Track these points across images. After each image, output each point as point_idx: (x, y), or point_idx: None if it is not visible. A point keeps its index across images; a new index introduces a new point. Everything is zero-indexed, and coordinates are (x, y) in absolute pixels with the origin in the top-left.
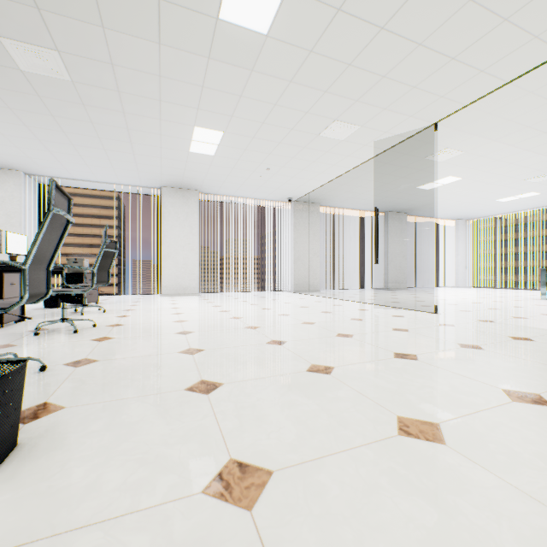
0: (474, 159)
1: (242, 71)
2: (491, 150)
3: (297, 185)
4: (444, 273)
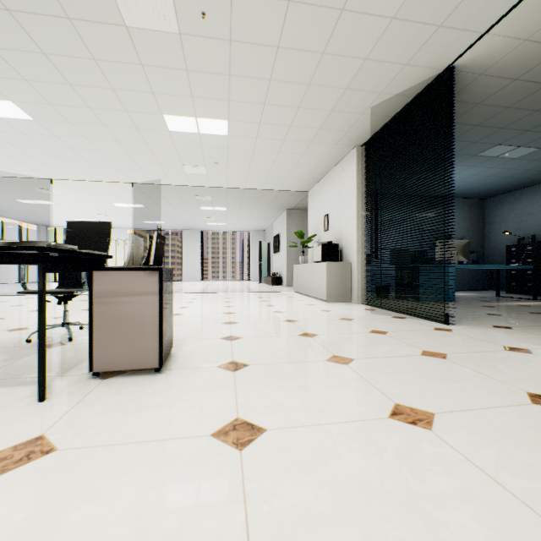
0: (68, 198)
1: None
2: (79, 198)
3: None
4: (27, 270)
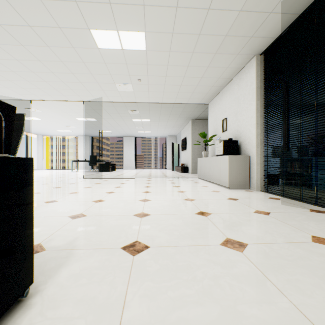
0: (47, 115)
1: None
2: (53, 114)
3: None
4: None
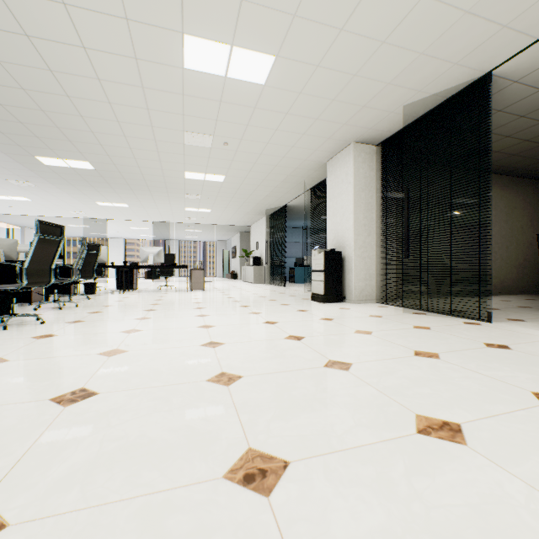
0: (104, 225)
1: (81, 203)
2: (111, 225)
3: (4, 211)
4: None
